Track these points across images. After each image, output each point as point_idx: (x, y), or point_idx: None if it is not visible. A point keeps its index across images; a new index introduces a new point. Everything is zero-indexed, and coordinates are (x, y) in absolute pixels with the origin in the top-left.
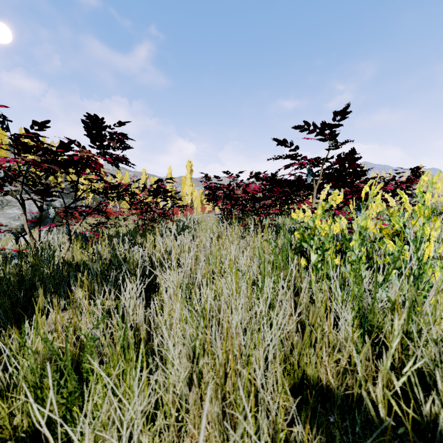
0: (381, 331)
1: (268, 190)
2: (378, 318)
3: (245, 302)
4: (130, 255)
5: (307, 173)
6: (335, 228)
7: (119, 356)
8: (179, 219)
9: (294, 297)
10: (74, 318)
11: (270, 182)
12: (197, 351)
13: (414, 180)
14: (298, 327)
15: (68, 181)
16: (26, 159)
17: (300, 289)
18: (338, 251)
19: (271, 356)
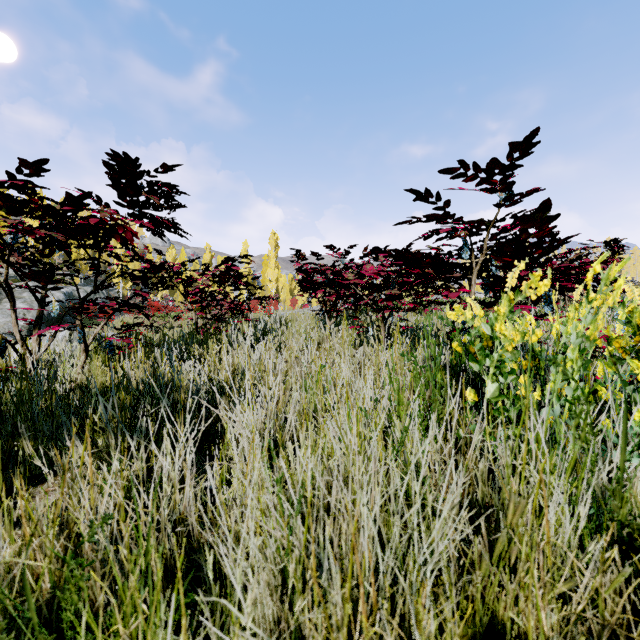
0: (638, 535)
1: (400, 273)
2: (631, 509)
3: (375, 470)
4: (179, 375)
5: (463, 245)
6: (534, 336)
7: (137, 594)
8: (259, 318)
9: (455, 456)
10: (65, 501)
11: (400, 260)
12: (291, 583)
13: (611, 259)
14: (461, 505)
15: (87, 259)
16: (9, 221)
17: (464, 441)
18: (521, 373)
19: (431, 583)
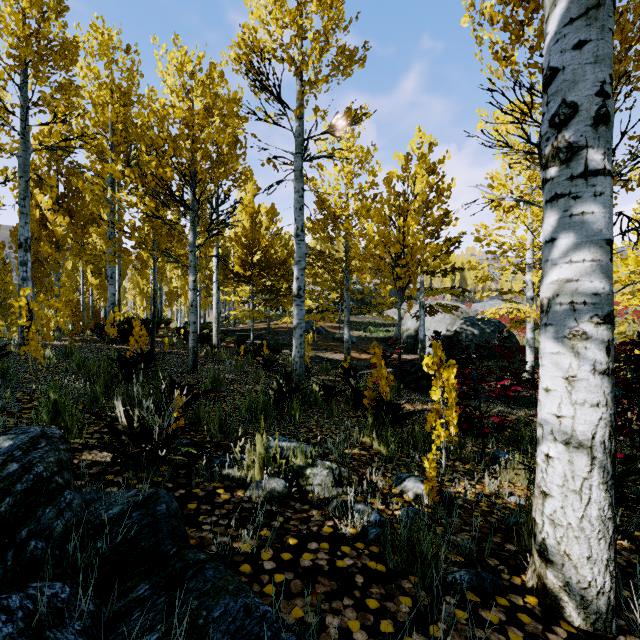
0: None
1: None
2: None
3: None
4: None
5: None
6: None
7: None
8: None
9: None
10: None
11: None
12: None
13: None
14: None
15: None
16: None
17: None
18: None
19: None
